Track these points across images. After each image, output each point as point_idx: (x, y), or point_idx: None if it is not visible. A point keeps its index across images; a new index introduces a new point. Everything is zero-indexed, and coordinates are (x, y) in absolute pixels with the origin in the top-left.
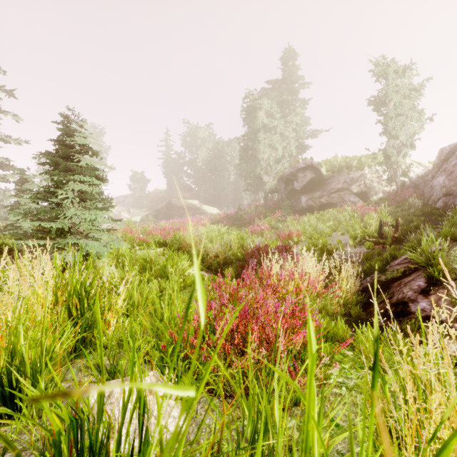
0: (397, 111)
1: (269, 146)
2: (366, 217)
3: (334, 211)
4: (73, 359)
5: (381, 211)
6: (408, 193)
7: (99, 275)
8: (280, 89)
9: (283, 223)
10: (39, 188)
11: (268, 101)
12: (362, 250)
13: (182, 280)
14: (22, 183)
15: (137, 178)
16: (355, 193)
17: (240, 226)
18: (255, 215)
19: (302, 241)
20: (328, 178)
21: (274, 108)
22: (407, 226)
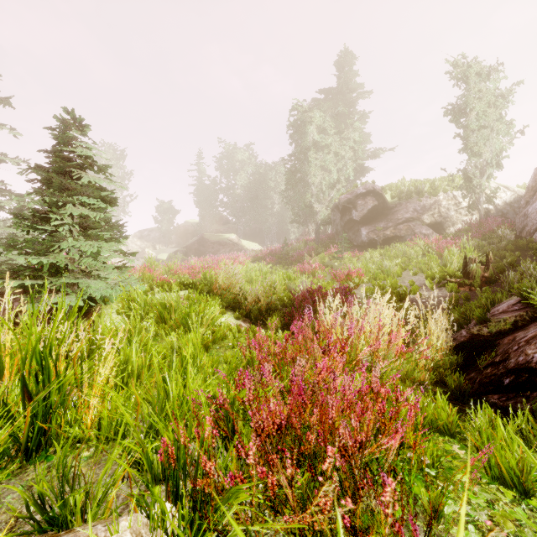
0: (480, 123)
1: (321, 169)
2: (446, 252)
3: (402, 245)
4: (25, 464)
5: (463, 244)
6: (495, 223)
7: (96, 326)
8: (335, 100)
9: (339, 260)
10: (28, 212)
11: (320, 114)
12: (443, 293)
13: (211, 332)
14: (20, 211)
15: (164, 209)
16: (427, 224)
17: (287, 264)
18: (304, 251)
19: (364, 282)
20: (393, 205)
21: (327, 122)
22: (499, 262)
